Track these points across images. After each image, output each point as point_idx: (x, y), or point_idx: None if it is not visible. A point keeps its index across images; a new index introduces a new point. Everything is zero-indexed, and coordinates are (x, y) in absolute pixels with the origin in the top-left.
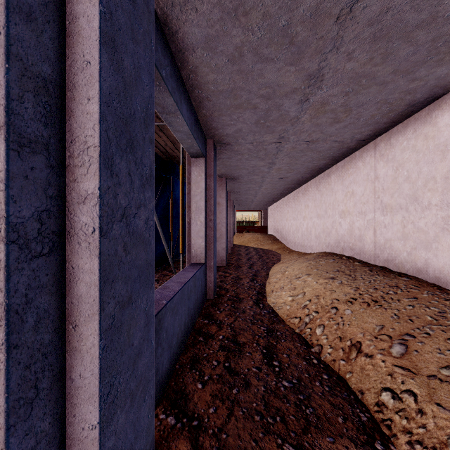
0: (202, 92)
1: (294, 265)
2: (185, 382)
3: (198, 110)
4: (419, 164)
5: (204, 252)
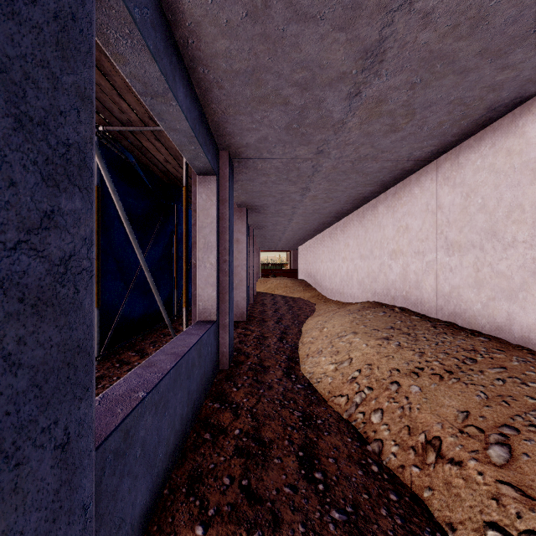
0: (209, 72)
1: (334, 319)
2: (175, 523)
3: (205, 102)
4: (499, 189)
5: (215, 305)
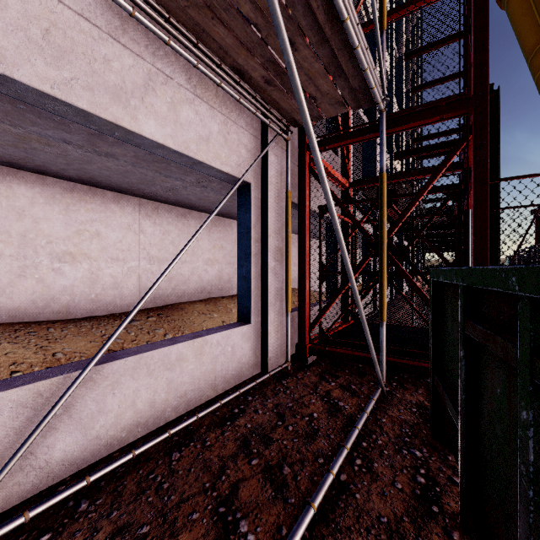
0: None
1: None
2: None
3: None
4: None
5: None
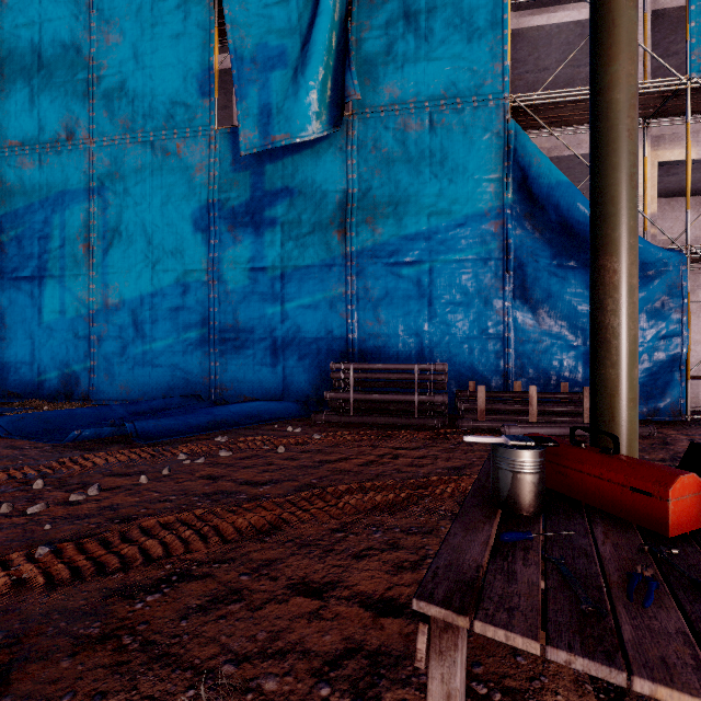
0: None
1: None
2: None
3: None
4: None
5: None
